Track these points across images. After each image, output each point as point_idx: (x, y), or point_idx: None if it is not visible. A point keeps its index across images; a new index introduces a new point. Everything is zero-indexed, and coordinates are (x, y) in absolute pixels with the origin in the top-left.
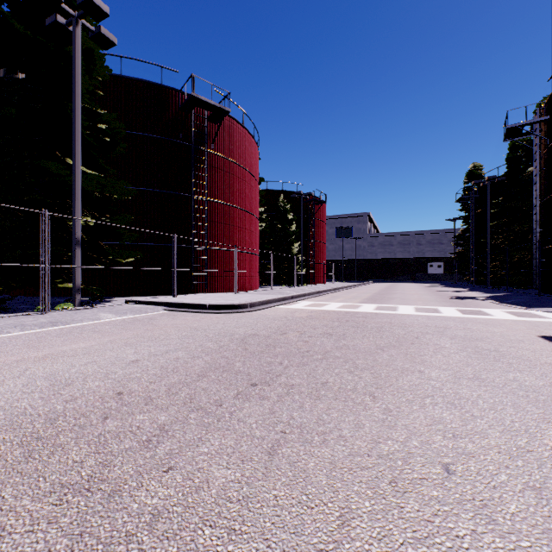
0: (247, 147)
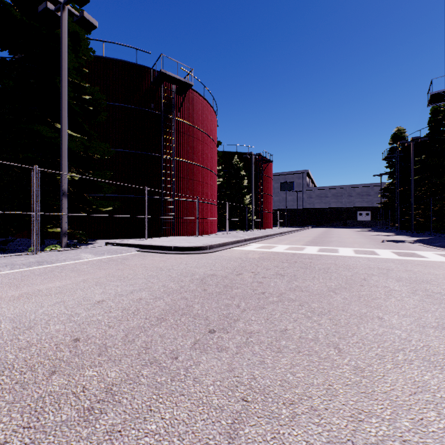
0: (207, 115)
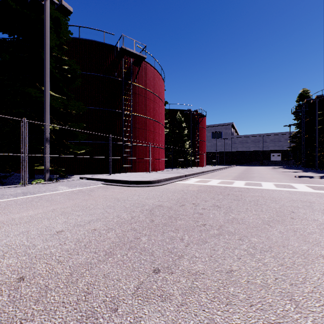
0: (157, 81)
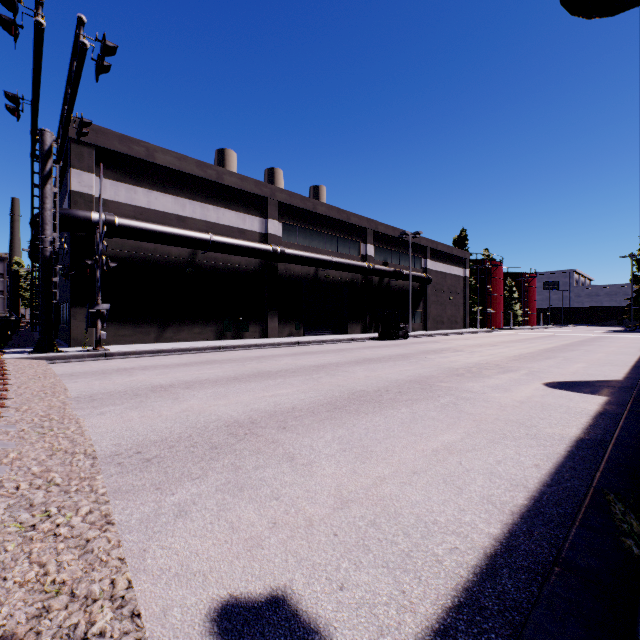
0: (501, 269)
